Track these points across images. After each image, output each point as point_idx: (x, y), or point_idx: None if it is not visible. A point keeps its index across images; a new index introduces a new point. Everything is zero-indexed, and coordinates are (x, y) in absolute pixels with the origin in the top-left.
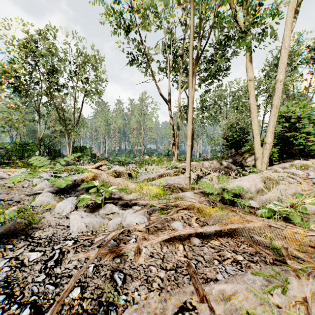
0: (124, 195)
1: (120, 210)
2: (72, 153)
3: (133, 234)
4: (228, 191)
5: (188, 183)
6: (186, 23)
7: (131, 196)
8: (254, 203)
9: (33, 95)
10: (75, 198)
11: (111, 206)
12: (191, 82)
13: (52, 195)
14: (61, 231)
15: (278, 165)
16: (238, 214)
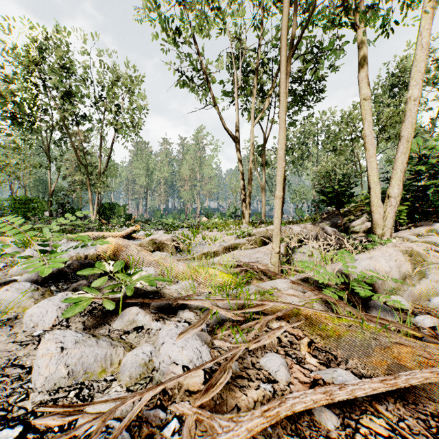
0: (166, 285)
1: (154, 323)
2: (97, 214)
3: (174, 402)
4: (355, 279)
5: (277, 262)
6: (262, 22)
7: (178, 287)
8: (401, 300)
9: (41, 130)
10: (67, 296)
11: (136, 314)
12: (284, 84)
13: (31, 287)
14: (9, 385)
15: (407, 231)
16: (405, 339)
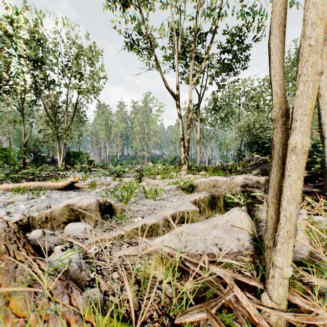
0: None
1: None
2: (63, 160)
3: None
4: None
5: (286, 297)
6: None
7: None
8: None
9: (17, 92)
10: None
11: None
12: None
13: None
14: None
15: None
16: None
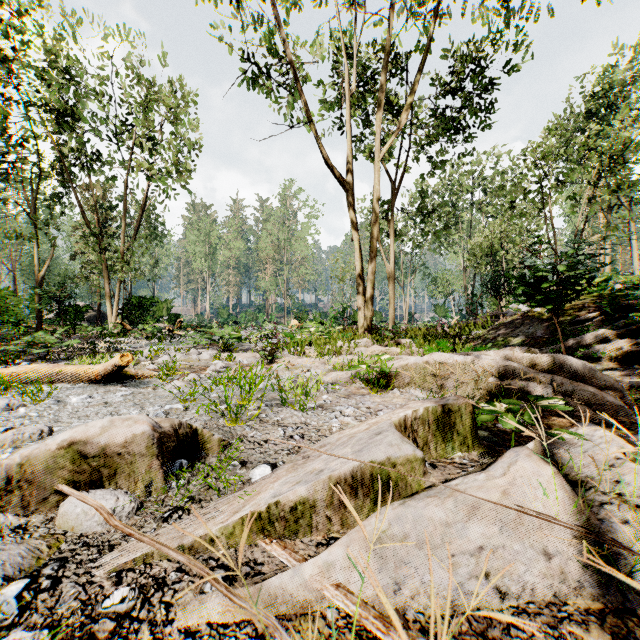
0: None
1: None
2: (119, 314)
3: None
4: None
5: None
6: None
7: None
8: None
9: (24, 177)
10: None
11: None
12: None
13: None
14: None
15: None
16: None
